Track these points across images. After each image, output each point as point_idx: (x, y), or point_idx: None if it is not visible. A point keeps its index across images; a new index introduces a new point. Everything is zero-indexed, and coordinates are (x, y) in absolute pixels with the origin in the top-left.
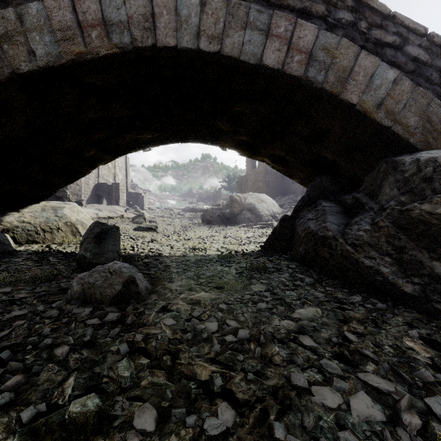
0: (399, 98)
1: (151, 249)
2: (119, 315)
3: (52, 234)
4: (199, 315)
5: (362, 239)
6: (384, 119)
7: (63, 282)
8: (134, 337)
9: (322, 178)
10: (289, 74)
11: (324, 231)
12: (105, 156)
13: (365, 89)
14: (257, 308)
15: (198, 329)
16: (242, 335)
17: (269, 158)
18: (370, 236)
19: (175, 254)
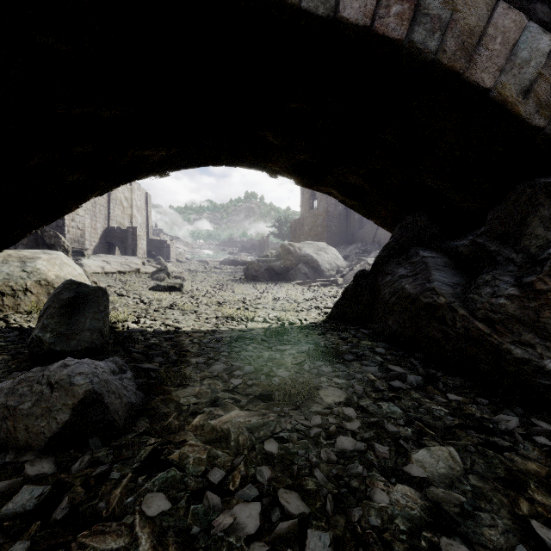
0: None
1: (167, 320)
2: (45, 493)
3: (16, 298)
4: (223, 477)
5: (504, 311)
6: (534, 114)
7: None
8: None
9: (416, 216)
10: (383, 34)
11: (431, 296)
12: (98, 182)
13: (504, 65)
14: (337, 449)
15: (215, 530)
16: None
17: (338, 189)
18: (520, 306)
19: (200, 328)
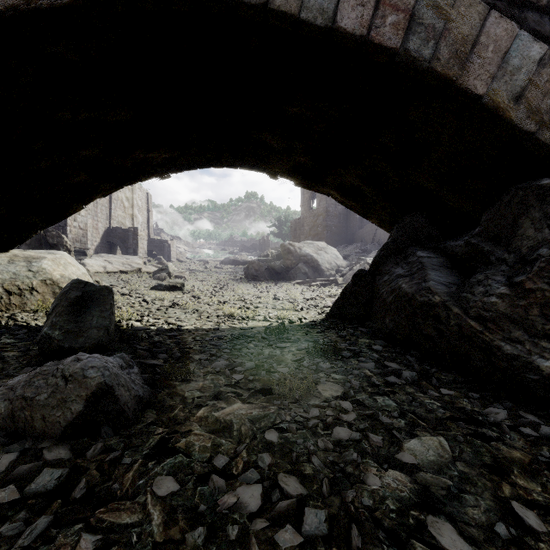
0: (547, 88)
1: (169, 319)
2: (63, 475)
3: (22, 297)
4: (227, 463)
5: (495, 309)
6: (525, 120)
7: None
8: (76, 541)
9: (414, 216)
10: (379, 44)
11: (426, 295)
12: (102, 184)
13: (496, 72)
14: (333, 438)
15: (220, 508)
16: (313, 526)
17: (337, 190)
18: (510, 304)
19: (202, 327)
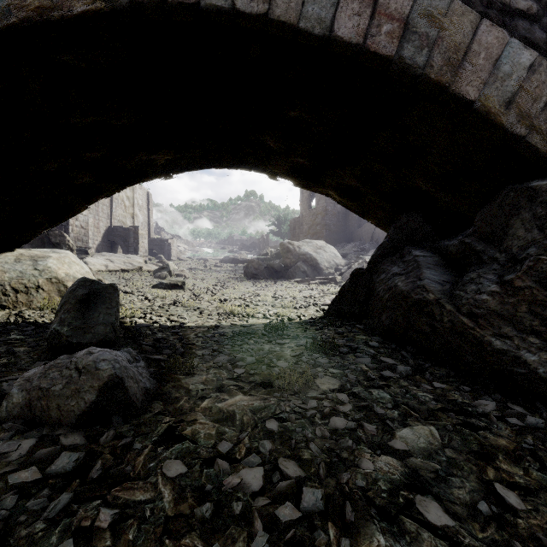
0: (537, 94)
1: (171, 316)
2: (80, 458)
3: (29, 295)
4: (230, 448)
5: (486, 306)
6: (515, 124)
7: (11, 379)
8: (96, 515)
9: (410, 216)
10: (374, 51)
11: (421, 293)
12: (106, 184)
13: (488, 78)
14: (330, 427)
15: (225, 488)
16: (311, 503)
17: (335, 190)
18: (500, 301)
19: (204, 324)
